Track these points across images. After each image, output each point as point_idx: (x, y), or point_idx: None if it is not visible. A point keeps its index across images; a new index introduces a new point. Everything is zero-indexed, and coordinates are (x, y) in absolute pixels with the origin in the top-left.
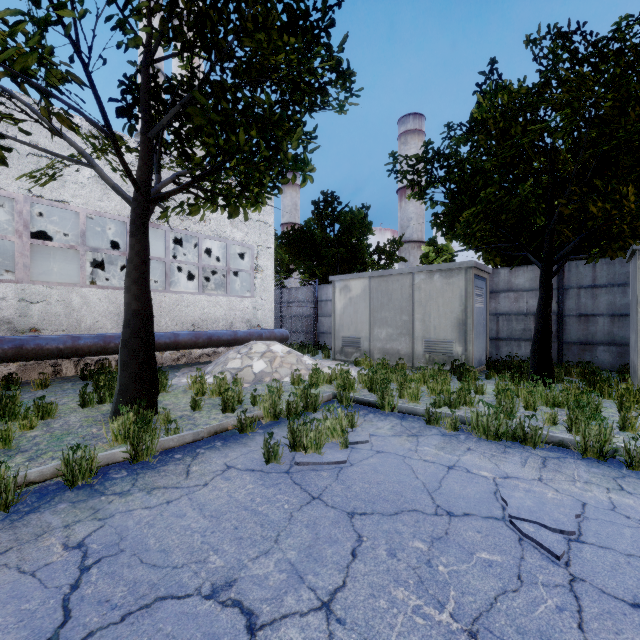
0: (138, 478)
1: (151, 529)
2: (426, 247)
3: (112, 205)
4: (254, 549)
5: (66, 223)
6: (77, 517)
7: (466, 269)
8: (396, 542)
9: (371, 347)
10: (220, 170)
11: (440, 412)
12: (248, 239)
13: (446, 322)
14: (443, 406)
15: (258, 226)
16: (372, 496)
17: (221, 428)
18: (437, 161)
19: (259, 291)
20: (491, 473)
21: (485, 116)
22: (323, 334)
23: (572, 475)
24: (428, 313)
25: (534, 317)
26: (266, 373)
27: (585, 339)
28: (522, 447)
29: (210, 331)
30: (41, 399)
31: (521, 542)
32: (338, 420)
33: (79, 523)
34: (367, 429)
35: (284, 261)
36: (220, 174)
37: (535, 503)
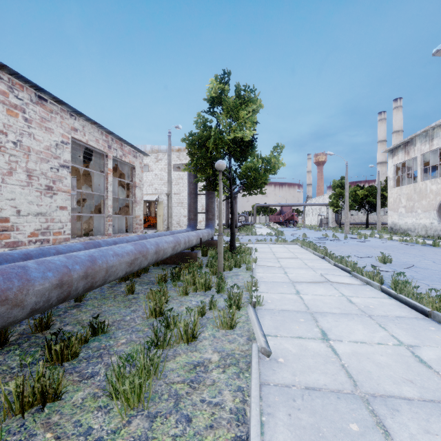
0: None
1: None
2: None
3: None
4: None
5: None
6: None
7: None
8: None
9: None
10: None
11: None
12: None
13: None
14: None
15: None
16: None
17: None
18: None
19: None
20: None
21: None
22: None
23: None
24: None
25: None
26: None
27: None
28: None
29: None
30: None
31: None
32: None
33: None
34: None
35: None
36: None
37: None
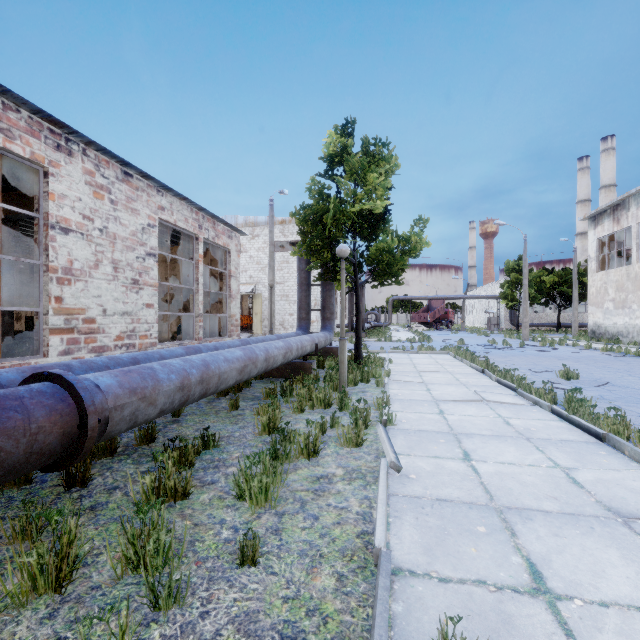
0: None
1: None
2: None
3: None
4: None
5: None
6: None
7: None
8: None
9: None
10: None
11: None
12: None
13: None
14: None
15: None
16: None
17: None
18: None
19: None
20: None
21: None
22: None
23: None
24: None
25: None
26: None
27: None
28: None
29: None
30: None
31: None
32: None
33: None
34: None
35: None
36: None
37: None
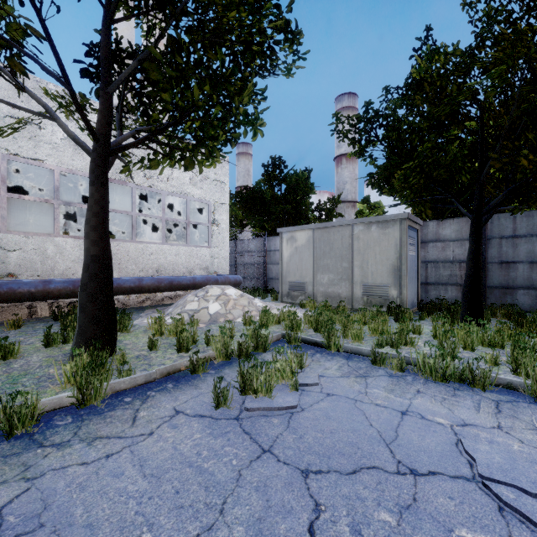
0: (82, 425)
1: (82, 493)
2: (360, 205)
3: (83, 164)
4: (195, 523)
5: (48, 183)
6: (3, 476)
7: (401, 220)
8: (359, 513)
9: (314, 291)
10: (176, 124)
11: (386, 353)
12: (206, 196)
13: (382, 268)
14: (385, 346)
15: (215, 185)
16: (326, 448)
17: (174, 369)
18: (377, 120)
19: (216, 242)
20: (447, 420)
21: (423, 76)
22: (272, 280)
23: (531, 422)
24: (366, 260)
25: (459, 264)
26: (220, 314)
27: (506, 284)
28: (471, 389)
29: (171, 276)
30: (4, 340)
31: (503, 513)
32: (288, 362)
33: (3, 485)
34: (315, 369)
35: (238, 217)
36: (178, 132)
37: (505, 459)
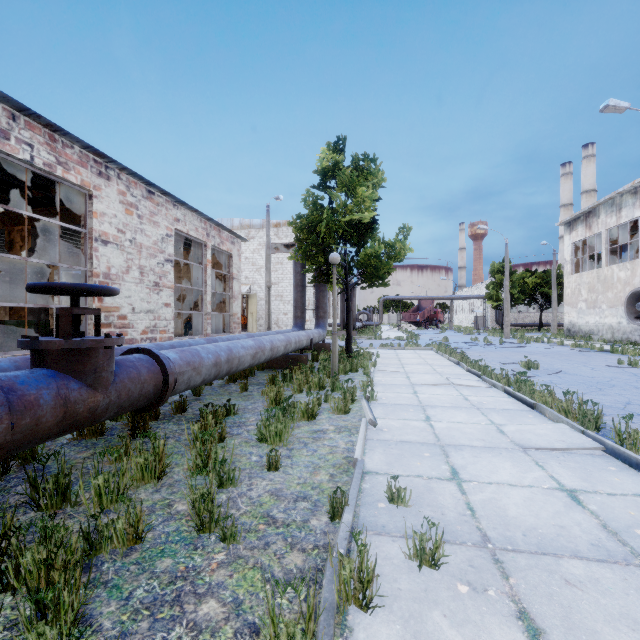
0: None
1: None
2: None
3: None
4: None
5: None
6: None
7: None
8: None
9: None
10: None
11: None
12: None
13: None
14: None
15: None
16: None
17: None
18: None
19: None
20: None
21: None
22: None
23: None
24: None
25: None
26: None
27: None
28: None
29: None
30: None
31: None
32: None
33: None
34: None
35: None
36: None
37: None
